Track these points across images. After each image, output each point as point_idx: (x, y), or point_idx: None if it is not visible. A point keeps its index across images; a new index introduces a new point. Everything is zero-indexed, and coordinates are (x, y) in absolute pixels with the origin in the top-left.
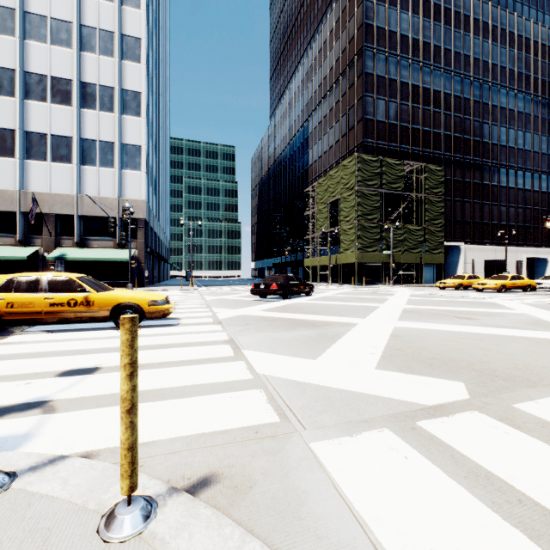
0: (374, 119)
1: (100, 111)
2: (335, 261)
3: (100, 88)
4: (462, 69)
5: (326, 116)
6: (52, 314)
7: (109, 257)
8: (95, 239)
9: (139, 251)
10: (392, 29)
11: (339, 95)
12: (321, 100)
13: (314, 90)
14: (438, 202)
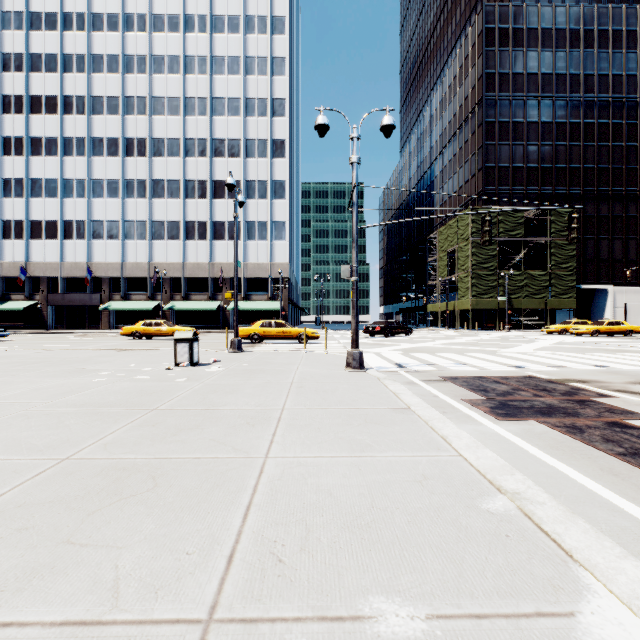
0: (495, 166)
1: (258, 199)
2: (453, 307)
3: (258, 183)
4: (610, 91)
5: (450, 161)
6: (277, 336)
7: (265, 307)
8: (255, 294)
9: (284, 302)
10: (517, 71)
11: (462, 142)
12: (446, 144)
13: (440, 133)
14: (568, 245)
